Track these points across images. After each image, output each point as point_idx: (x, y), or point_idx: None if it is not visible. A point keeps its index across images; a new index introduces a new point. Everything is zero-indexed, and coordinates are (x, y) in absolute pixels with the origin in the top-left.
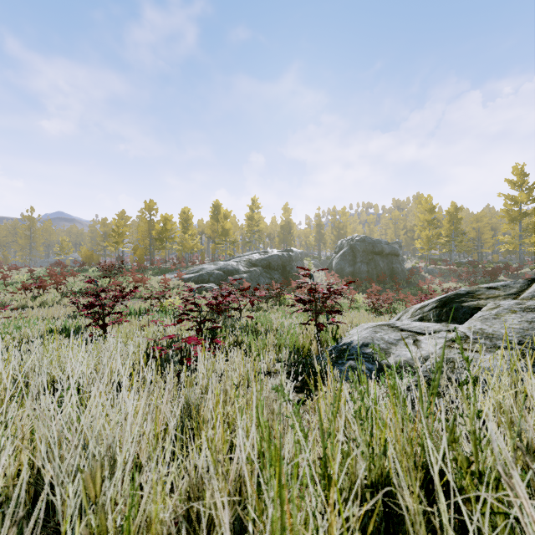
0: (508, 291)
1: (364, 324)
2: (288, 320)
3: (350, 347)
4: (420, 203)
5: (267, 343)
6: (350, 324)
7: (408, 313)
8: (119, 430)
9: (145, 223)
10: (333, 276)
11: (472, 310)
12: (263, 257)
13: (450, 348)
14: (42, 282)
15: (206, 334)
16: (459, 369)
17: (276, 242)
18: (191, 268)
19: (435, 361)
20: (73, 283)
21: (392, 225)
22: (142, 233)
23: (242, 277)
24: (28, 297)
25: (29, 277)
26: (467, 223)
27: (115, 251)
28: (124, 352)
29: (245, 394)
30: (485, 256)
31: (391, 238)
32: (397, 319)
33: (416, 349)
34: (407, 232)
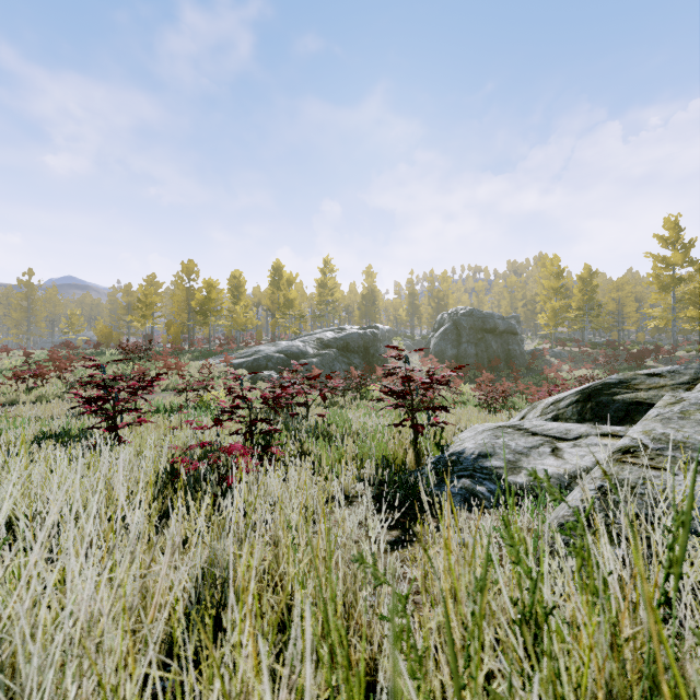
0: (678, 379)
1: (479, 426)
2: (373, 420)
3: (462, 458)
4: (543, 266)
5: (345, 453)
6: (459, 425)
7: (536, 410)
8: (69, 630)
9: (182, 291)
10: (432, 361)
11: (628, 406)
12: (339, 336)
13: (622, 463)
14: (41, 368)
15: (259, 441)
16: (640, 496)
17: (356, 317)
18: (244, 351)
19: (600, 484)
20: (84, 371)
21: (507, 294)
22: (178, 304)
23: (310, 363)
24: (21, 389)
25: (25, 363)
26: (604, 292)
27: (142, 327)
28: (135, 468)
29: (308, 546)
30: (627, 335)
31: (506, 312)
32: (521, 418)
33: (557, 461)
34: (527, 304)
